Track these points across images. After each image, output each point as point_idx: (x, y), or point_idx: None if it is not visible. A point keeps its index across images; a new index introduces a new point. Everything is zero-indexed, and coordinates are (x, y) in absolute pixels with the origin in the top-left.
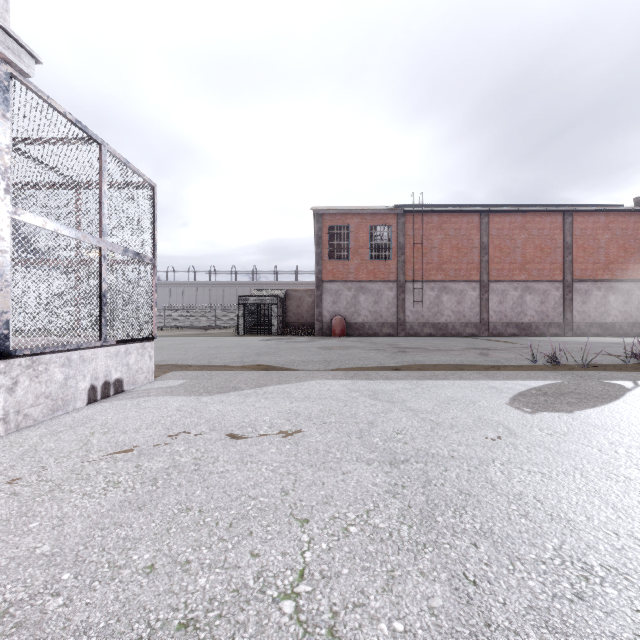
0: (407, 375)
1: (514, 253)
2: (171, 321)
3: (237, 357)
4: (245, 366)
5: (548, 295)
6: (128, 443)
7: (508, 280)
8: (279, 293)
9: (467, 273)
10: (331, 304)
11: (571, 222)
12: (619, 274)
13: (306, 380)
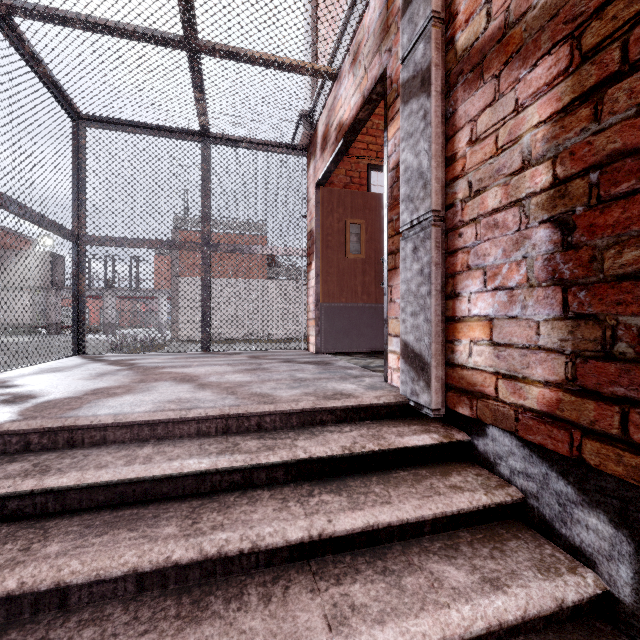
0: None
1: None
2: None
3: None
4: None
5: None
6: None
7: None
8: None
9: None
10: None
11: None
12: None
13: None
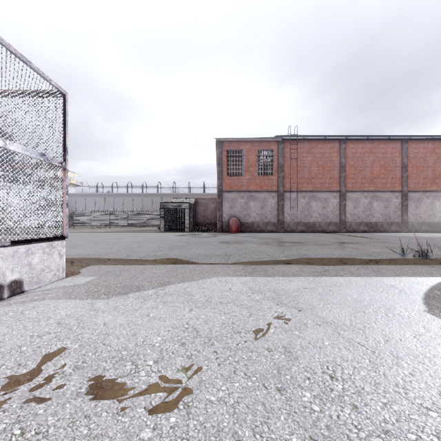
0: (301, 270)
1: (365, 171)
2: (114, 221)
3: (152, 251)
4: (156, 260)
5: (390, 202)
6: None
7: (360, 191)
8: (190, 201)
9: (330, 185)
10: (229, 208)
11: (407, 147)
12: None
13: (208, 277)
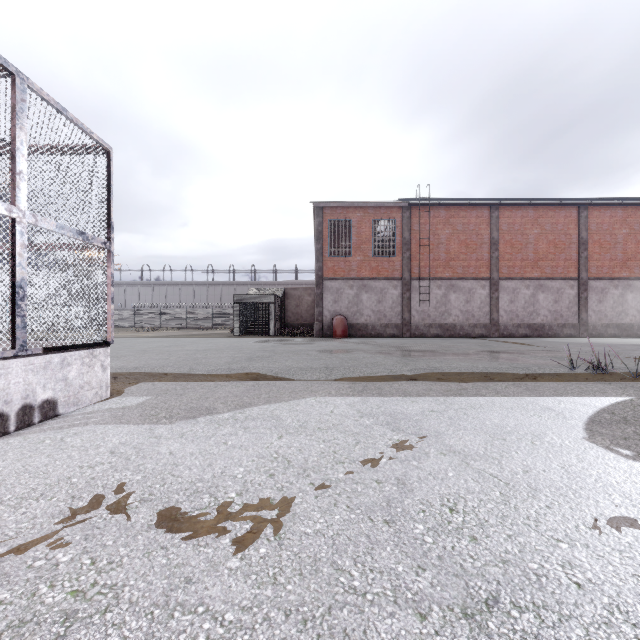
0: (429, 389)
1: (526, 249)
2: (167, 321)
3: (225, 363)
4: (231, 375)
5: (562, 294)
6: None
7: (520, 278)
8: (277, 292)
9: (476, 270)
10: (332, 303)
11: (586, 216)
12: (637, 271)
13: (303, 396)
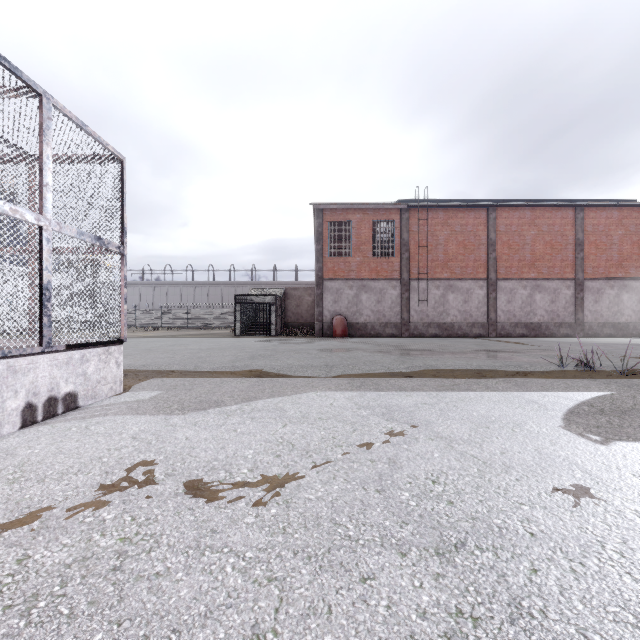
0: (423, 384)
1: (523, 250)
2: (168, 321)
3: (228, 361)
4: (235, 372)
5: (559, 294)
6: (35, 503)
7: (517, 278)
8: (278, 292)
9: (474, 271)
10: (332, 303)
11: (583, 217)
12: (633, 272)
13: (304, 391)
